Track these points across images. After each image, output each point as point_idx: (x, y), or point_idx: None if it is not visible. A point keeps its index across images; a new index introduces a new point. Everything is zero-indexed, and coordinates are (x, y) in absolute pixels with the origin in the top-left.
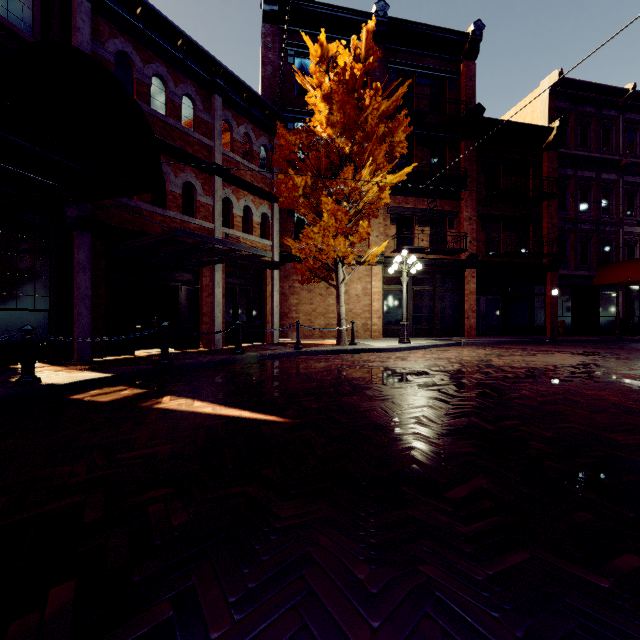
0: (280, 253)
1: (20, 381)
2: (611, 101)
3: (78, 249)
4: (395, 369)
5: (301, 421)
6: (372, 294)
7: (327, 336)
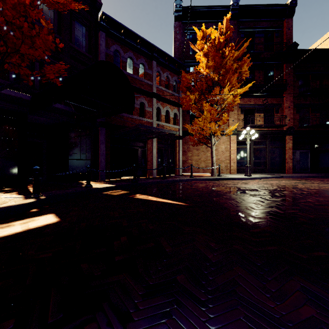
0: (183, 131)
1: (86, 186)
2: None
3: (100, 134)
4: (240, 188)
5: (192, 205)
6: (230, 150)
7: (206, 172)
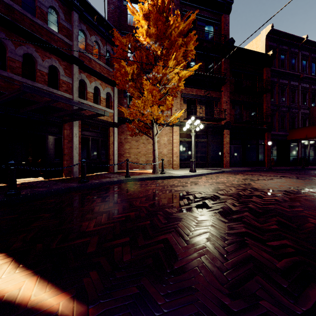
0: (118, 118)
1: None
2: (295, 44)
3: None
4: (194, 193)
5: (98, 313)
6: (173, 143)
7: (147, 167)
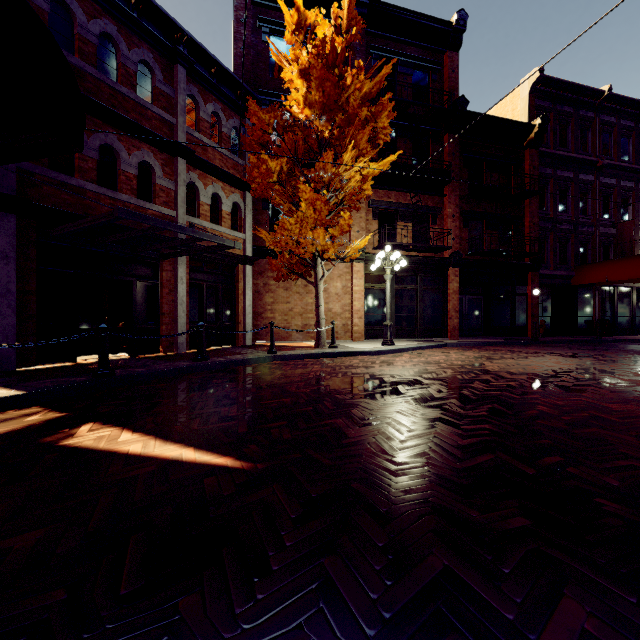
0: (253, 247)
1: None
2: (588, 102)
3: None
4: (383, 377)
5: (266, 466)
6: (353, 293)
7: (305, 337)
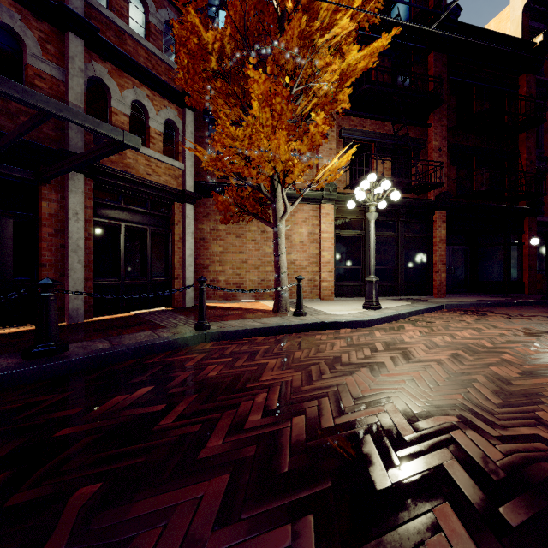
0: (196, 182)
1: None
2: None
3: None
4: (446, 427)
5: None
6: (321, 241)
7: (262, 296)
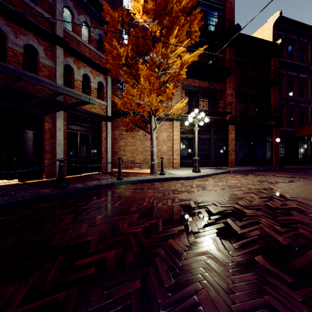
0: (112, 111)
1: None
2: (304, 33)
3: None
4: (206, 205)
5: None
6: (173, 139)
7: (144, 167)
